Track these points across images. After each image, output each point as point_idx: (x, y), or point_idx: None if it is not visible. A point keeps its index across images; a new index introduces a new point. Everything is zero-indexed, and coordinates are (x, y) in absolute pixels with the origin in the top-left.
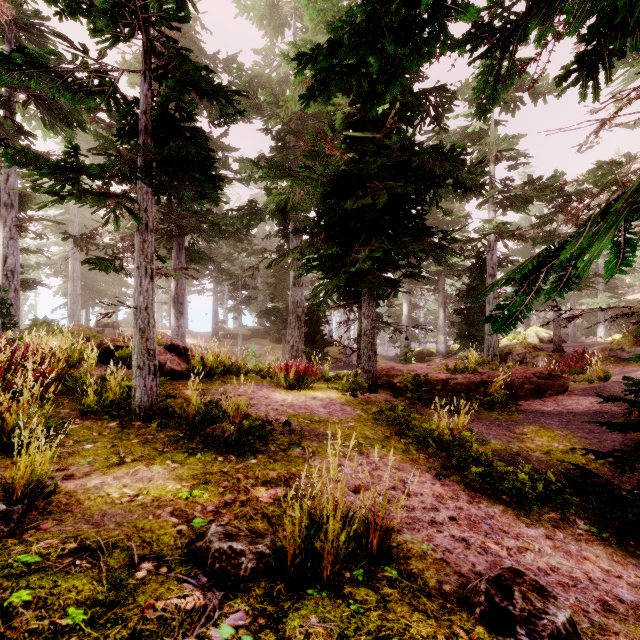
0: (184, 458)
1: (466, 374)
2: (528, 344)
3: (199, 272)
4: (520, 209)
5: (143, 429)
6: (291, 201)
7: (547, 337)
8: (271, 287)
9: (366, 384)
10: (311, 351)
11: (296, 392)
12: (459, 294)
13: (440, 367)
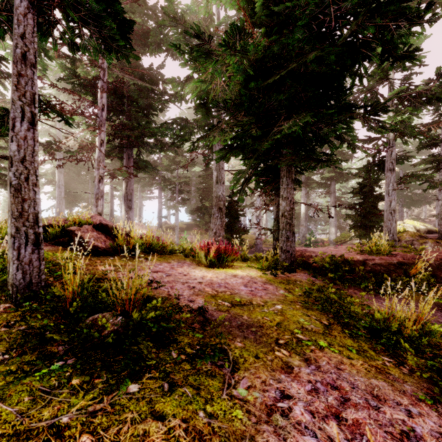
0: (0, 388)
1: (383, 255)
2: (414, 233)
3: (137, 169)
4: (419, 109)
5: (5, 317)
6: (212, 92)
7: (424, 229)
8: (200, 190)
9: (286, 263)
10: (231, 237)
11: (216, 270)
12: (353, 191)
13: (354, 249)
